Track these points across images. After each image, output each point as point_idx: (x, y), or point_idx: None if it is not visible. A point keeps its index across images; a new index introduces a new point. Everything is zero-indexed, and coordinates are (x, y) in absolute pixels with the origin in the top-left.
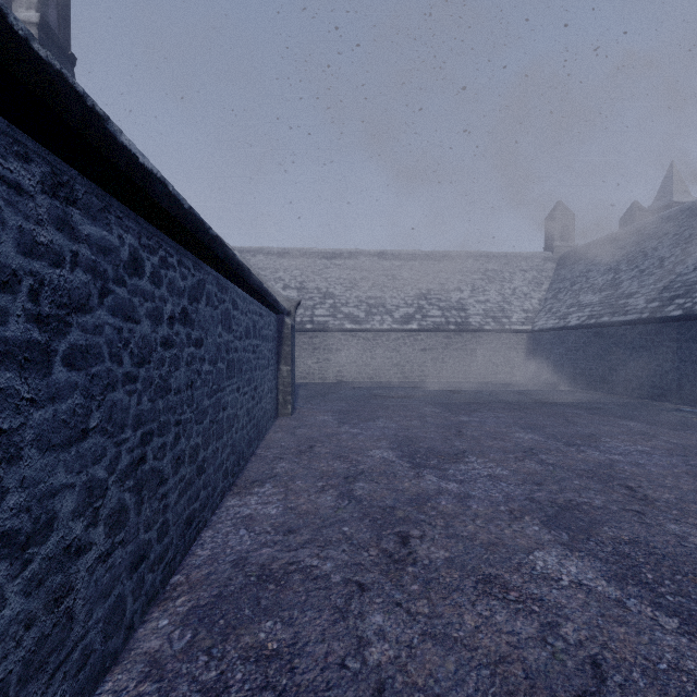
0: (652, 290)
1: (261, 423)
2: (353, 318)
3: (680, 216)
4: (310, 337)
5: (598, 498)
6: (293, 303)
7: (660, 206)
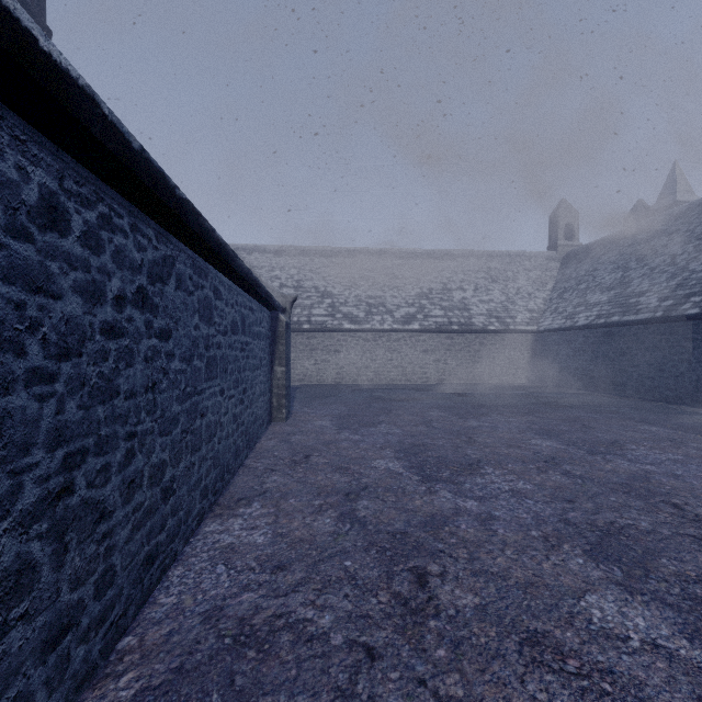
0: (665, 288)
1: (252, 429)
2: (352, 318)
3: (690, 212)
4: (308, 337)
5: (643, 519)
6: (288, 299)
7: (664, 205)
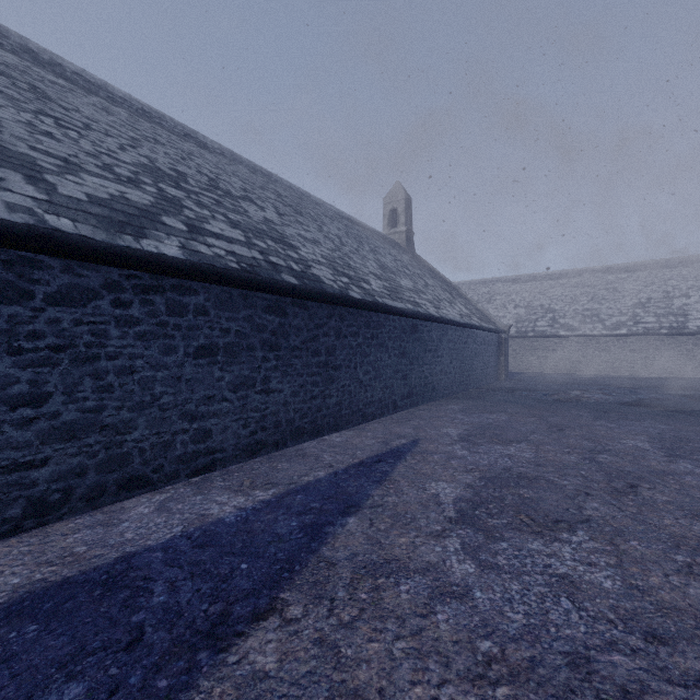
0: None
1: (487, 377)
2: (567, 327)
3: None
4: (532, 341)
5: (593, 396)
6: (507, 327)
7: None
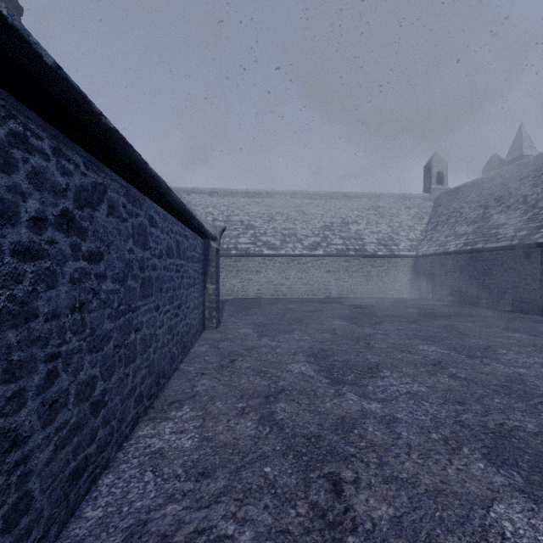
0: (519, 221)
1: (186, 338)
2: (270, 245)
3: (536, 162)
4: (235, 260)
5: (528, 420)
6: (218, 229)
7: (512, 158)
